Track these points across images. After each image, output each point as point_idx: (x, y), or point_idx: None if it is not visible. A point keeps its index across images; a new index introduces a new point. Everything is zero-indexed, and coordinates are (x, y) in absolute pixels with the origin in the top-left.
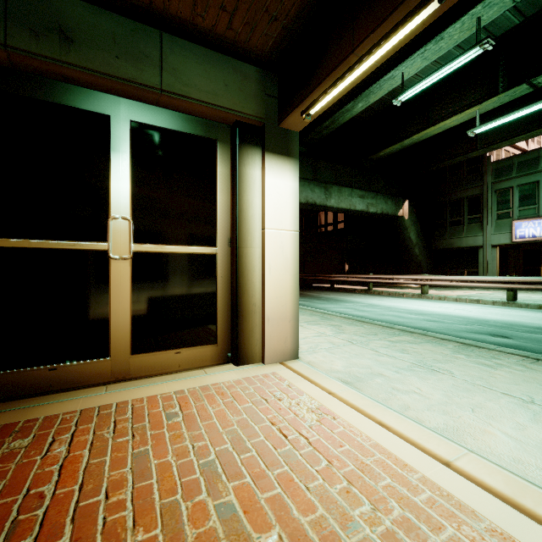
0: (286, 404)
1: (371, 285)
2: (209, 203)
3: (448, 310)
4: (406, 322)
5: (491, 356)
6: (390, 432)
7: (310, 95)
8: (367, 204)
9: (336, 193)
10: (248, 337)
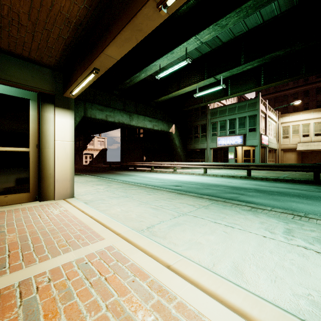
0: (51, 210)
1: (153, 167)
2: (25, 128)
3: (175, 178)
4: (149, 183)
5: (157, 192)
6: (83, 213)
7: (70, 88)
8: (153, 125)
9: (136, 118)
10: (46, 188)
